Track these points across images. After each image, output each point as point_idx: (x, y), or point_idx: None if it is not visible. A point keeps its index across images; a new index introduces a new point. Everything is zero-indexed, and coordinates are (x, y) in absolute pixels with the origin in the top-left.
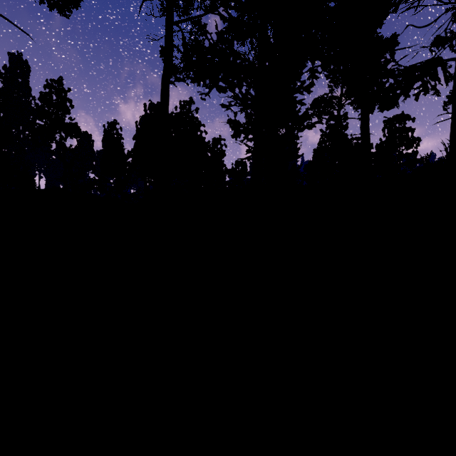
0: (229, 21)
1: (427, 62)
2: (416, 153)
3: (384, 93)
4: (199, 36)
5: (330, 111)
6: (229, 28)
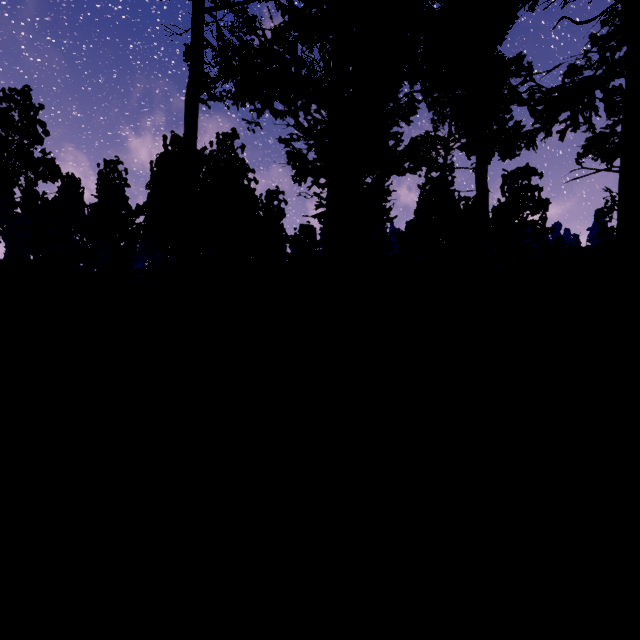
0: (290, 12)
1: (581, 81)
2: (545, 220)
3: (507, 135)
4: (244, 34)
5: (433, 157)
6: (289, 24)
